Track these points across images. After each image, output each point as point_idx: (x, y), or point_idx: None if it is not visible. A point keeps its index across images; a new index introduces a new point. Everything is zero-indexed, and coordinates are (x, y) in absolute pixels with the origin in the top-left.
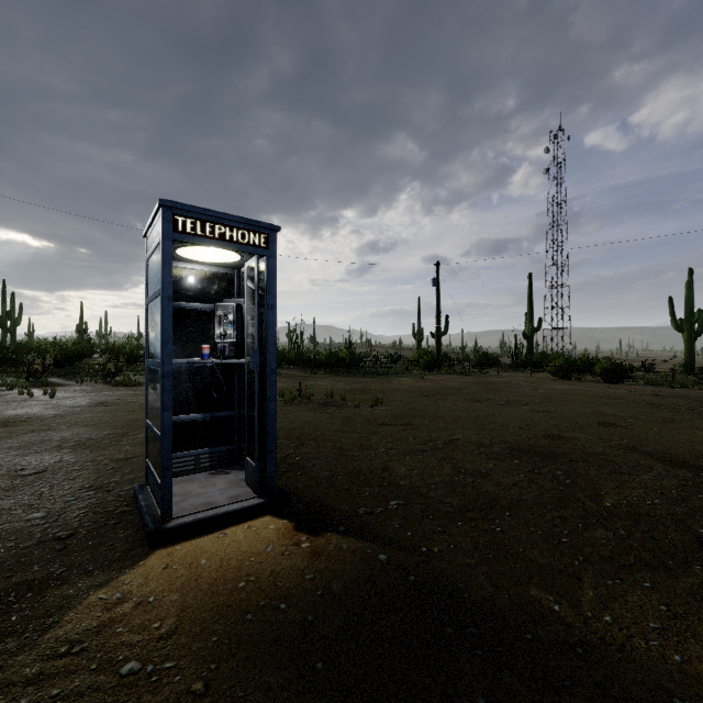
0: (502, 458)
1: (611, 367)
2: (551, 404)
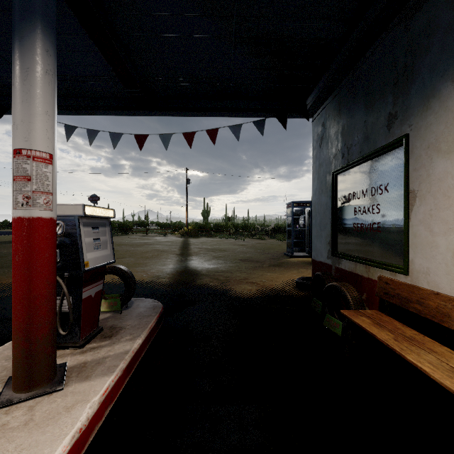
0: None
1: None
2: None
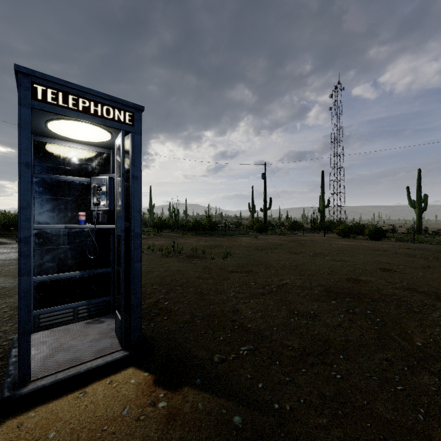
0: (322, 299)
1: (375, 230)
2: (344, 255)
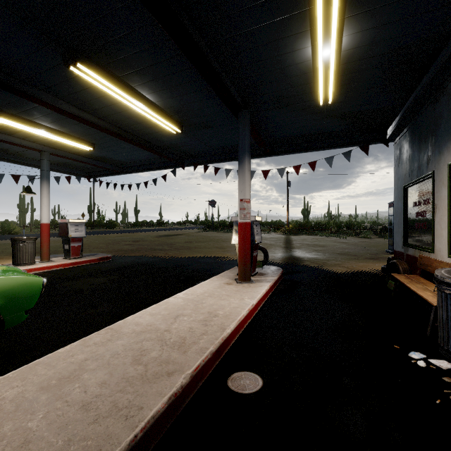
0: None
1: None
2: None
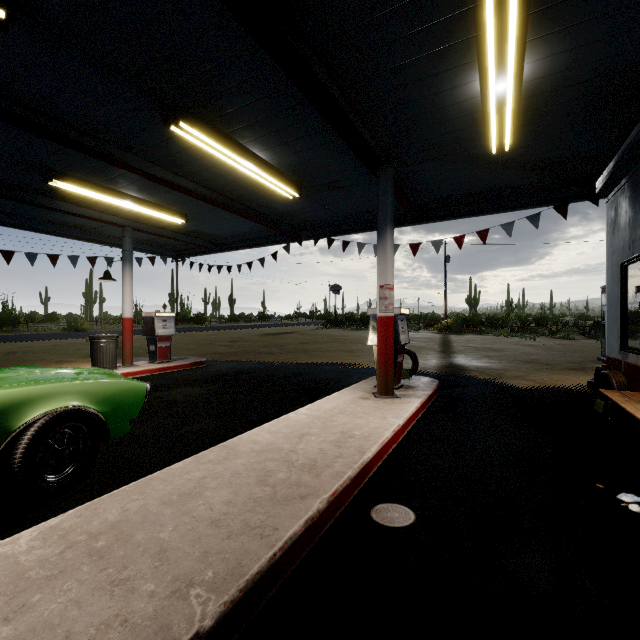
0: None
1: None
2: None
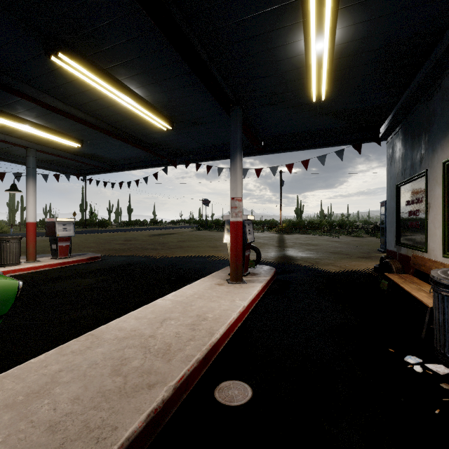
0: None
1: None
2: None
